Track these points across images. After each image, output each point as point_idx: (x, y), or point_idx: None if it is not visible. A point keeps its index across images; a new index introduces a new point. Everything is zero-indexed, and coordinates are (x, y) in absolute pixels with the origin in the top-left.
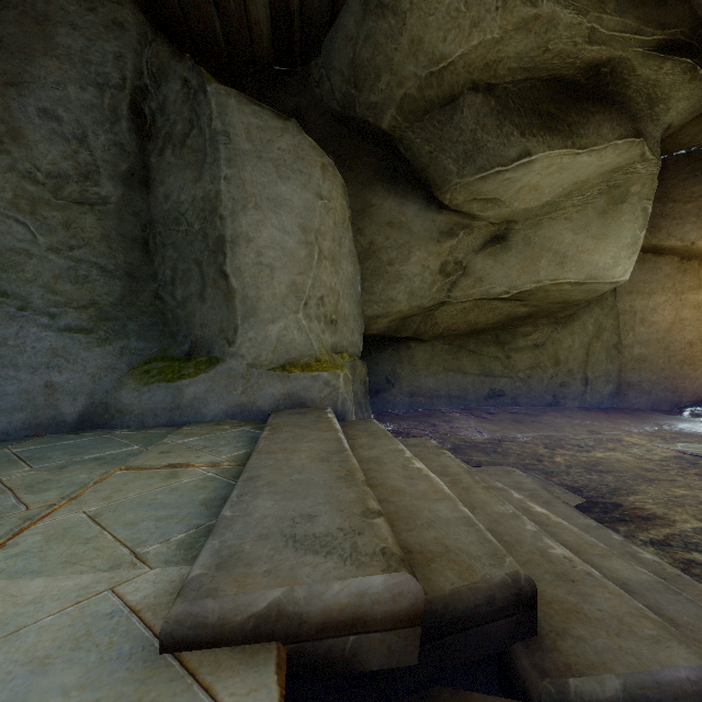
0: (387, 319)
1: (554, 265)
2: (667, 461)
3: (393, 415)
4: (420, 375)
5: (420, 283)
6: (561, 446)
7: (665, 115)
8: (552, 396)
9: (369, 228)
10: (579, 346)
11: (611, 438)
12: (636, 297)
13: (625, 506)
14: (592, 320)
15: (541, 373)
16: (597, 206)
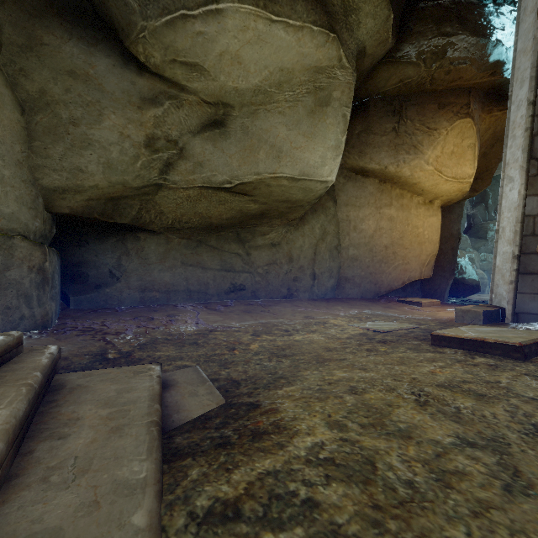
0: (83, 196)
1: (272, 159)
2: (352, 338)
3: (111, 311)
4: (153, 269)
5: (119, 154)
6: (268, 332)
7: (357, 29)
8: (287, 289)
9: (39, 72)
10: (309, 246)
11: (319, 321)
12: (351, 209)
13: (262, 407)
14: (319, 225)
15: (277, 269)
16: (306, 105)
